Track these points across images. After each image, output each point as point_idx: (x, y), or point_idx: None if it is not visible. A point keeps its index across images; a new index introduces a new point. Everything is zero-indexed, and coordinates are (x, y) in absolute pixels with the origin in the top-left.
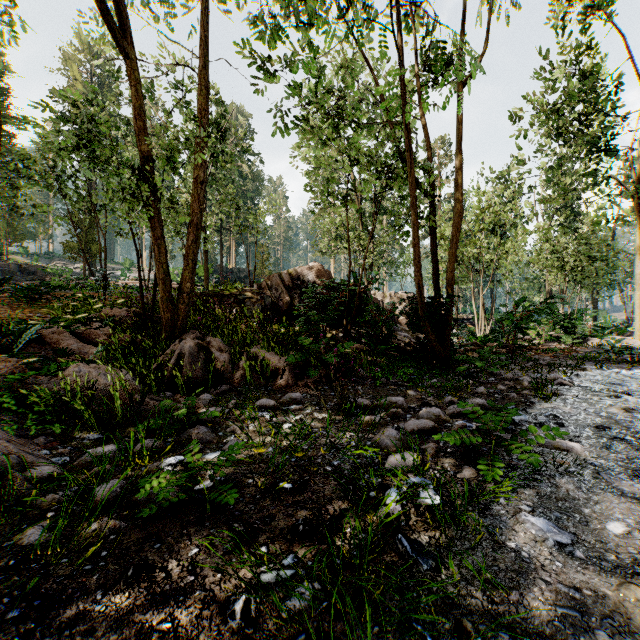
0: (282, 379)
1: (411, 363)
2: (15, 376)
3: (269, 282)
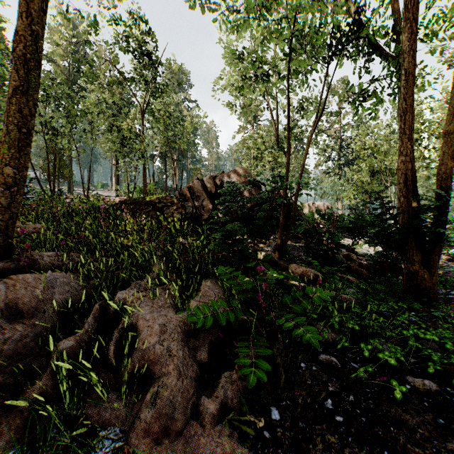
0: (154, 407)
1: (391, 299)
2: None
3: (191, 189)
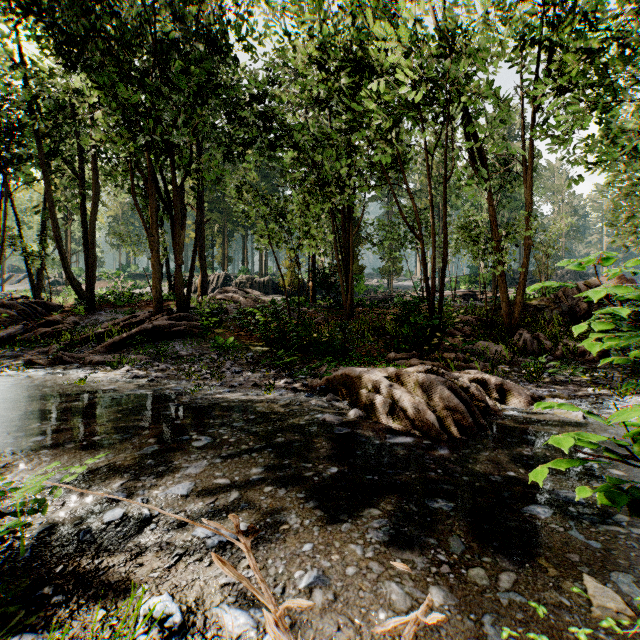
0: (589, 357)
1: None
2: (465, 344)
3: (565, 292)
